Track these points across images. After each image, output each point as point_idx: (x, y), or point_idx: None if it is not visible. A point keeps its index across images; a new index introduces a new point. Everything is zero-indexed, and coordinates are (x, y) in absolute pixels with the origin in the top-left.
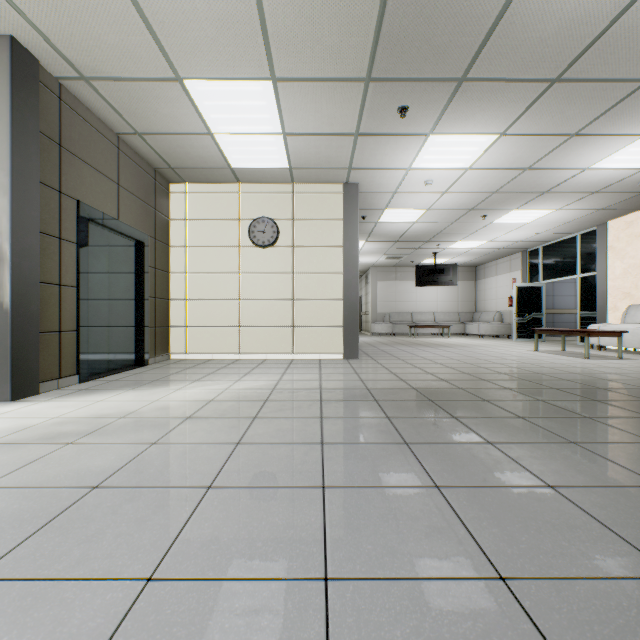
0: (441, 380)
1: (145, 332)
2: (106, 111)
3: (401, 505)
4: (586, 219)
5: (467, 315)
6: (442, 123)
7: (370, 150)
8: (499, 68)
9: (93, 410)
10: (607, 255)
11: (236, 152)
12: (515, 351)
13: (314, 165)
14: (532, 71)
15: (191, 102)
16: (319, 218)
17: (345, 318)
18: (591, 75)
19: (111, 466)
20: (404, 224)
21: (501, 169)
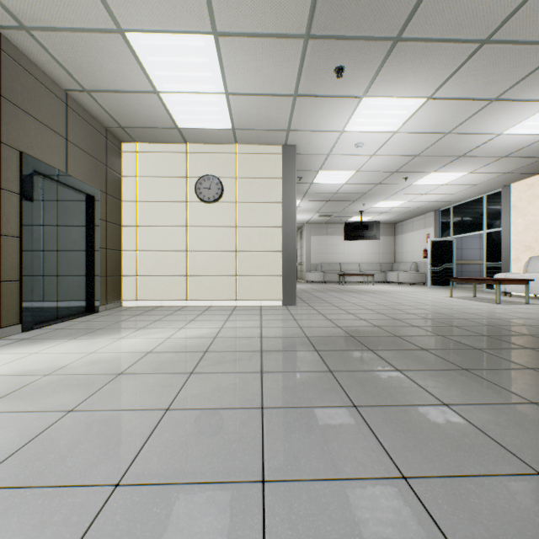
0: (375, 327)
1: (95, 281)
2: (51, 65)
3: (365, 515)
4: (493, 182)
5: (387, 265)
6: (375, 85)
7: (307, 112)
8: (433, 27)
9: (21, 365)
10: (510, 213)
11: (182, 112)
12: (433, 297)
13: (255, 126)
14: (464, 31)
15: (135, 57)
16: (260, 176)
17: (284, 268)
18: (519, 37)
19: (4, 449)
20: (335, 185)
21: (425, 133)
